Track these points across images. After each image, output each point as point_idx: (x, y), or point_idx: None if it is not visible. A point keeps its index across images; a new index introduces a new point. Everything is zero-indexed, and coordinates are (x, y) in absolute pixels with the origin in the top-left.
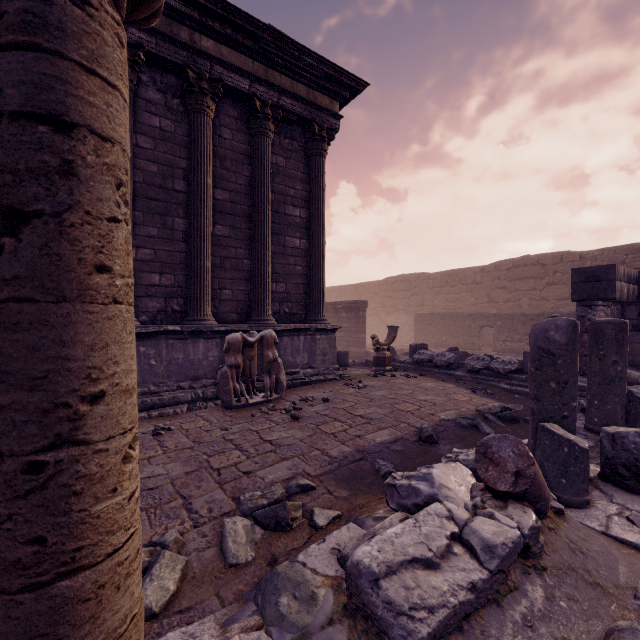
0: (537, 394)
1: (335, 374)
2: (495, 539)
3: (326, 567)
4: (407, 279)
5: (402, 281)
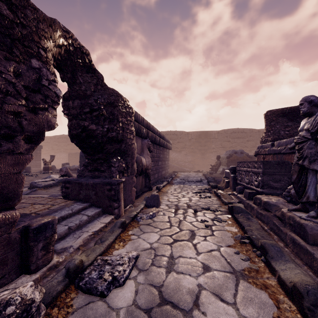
0: (80, 164)
1: (24, 174)
2: (58, 178)
3: (25, 189)
4: (66, 137)
5: (63, 138)
